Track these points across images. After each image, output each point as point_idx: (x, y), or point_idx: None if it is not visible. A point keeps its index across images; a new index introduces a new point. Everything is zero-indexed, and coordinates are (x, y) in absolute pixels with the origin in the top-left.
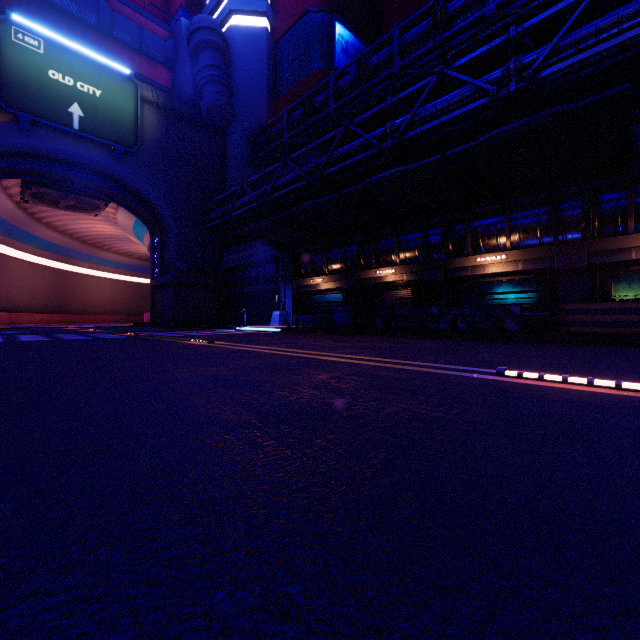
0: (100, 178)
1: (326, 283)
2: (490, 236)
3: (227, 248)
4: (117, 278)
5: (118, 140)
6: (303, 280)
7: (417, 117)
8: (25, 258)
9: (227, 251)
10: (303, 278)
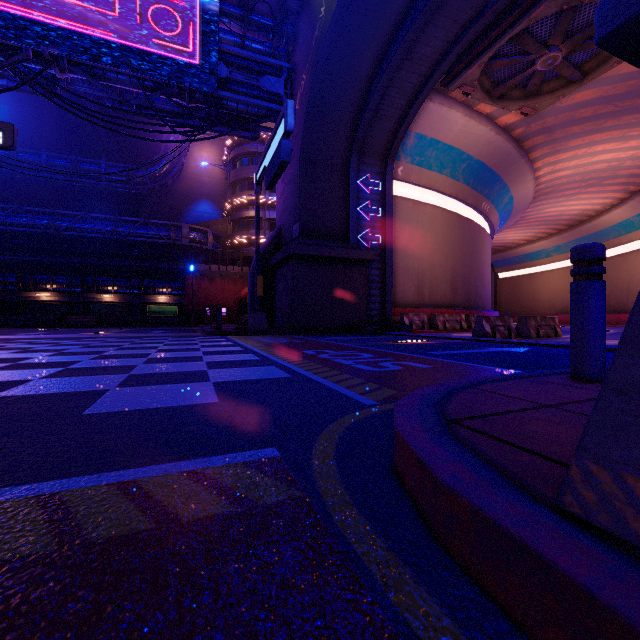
0: None
1: None
2: (43, 284)
3: None
4: None
5: None
6: None
7: (1, 221)
8: None
9: None
10: None
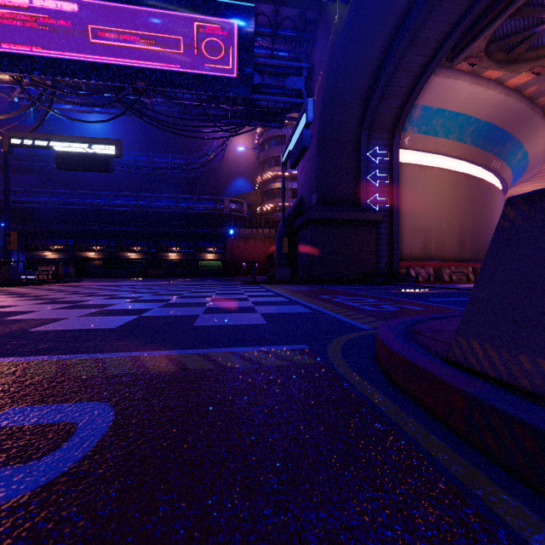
0: None
1: (54, 255)
2: (132, 247)
3: None
4: None
5: None
6: (36, 252)
7: (107, 203)
8: None
9: None
10: (33, 250)
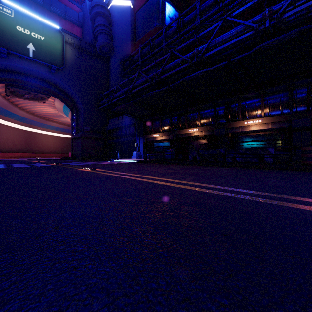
0: (44, 83)
1: (161, 136)
2: (252, 110)
3: (110, 119)
4: (56, 135)
5: (53, 63)
6: (149, 135)
7: (211, 45)
8: (9, 125)
9: (110, 120)
10: (149, 134)
